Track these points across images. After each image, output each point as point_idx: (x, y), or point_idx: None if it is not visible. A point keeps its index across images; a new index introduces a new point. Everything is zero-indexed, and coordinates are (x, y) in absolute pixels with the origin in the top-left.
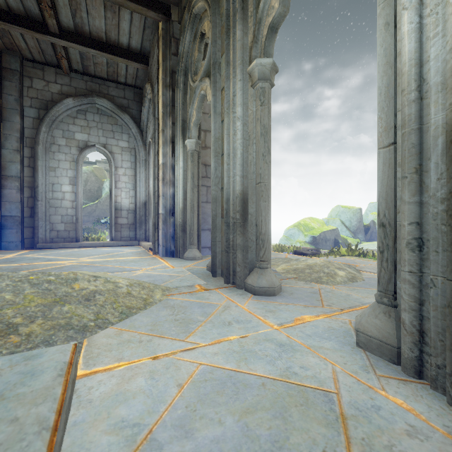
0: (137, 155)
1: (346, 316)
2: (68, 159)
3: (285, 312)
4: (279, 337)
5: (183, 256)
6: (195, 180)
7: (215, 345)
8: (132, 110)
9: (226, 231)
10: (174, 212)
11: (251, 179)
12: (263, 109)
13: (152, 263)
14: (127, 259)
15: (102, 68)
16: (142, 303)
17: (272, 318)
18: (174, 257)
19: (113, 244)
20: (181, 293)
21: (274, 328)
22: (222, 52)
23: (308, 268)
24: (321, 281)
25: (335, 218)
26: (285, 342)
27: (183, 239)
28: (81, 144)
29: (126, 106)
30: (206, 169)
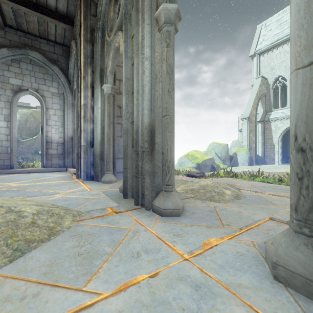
0: (65, 99)
1: (246, 236)
2: (2, 99)
3: (192, 235)
4: (192, 272)
5: (101, 180)
6: (111, 118)
7: (120, 295)
8: (61, 63)
9: (135, 158)
10: (94, 144)
11: (157, 112)
12: (169, 50)
13: (72, 187)
14: (51, 183)
15: (33, 26)
16: (46, 233)
17: (180, 244)
18: (94, 180)
19: (44, 170)
20: (92, 217)
21: (184, 257)
22: (132, 5)
23: (202, 188)
24: (214, 199)
25: (211, 151)
26: (200, 280)
27: (101, 166)
28: (15, 88)
29: (56, 59)
30: (120, 110)
